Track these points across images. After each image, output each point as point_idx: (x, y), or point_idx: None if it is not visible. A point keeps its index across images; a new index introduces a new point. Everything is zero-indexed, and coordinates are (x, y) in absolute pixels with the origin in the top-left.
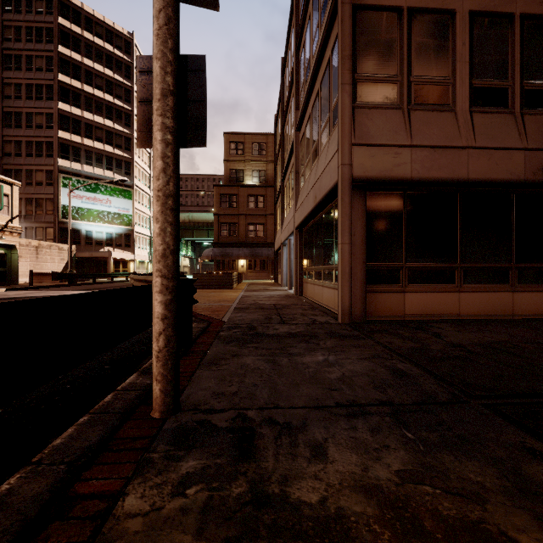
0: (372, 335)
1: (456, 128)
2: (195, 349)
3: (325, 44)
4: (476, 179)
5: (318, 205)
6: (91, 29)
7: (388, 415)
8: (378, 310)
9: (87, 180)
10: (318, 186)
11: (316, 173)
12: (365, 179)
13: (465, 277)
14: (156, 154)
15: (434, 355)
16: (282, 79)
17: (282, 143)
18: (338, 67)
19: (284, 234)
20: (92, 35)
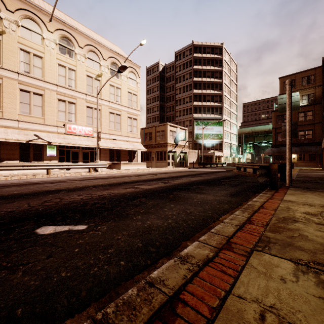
0: None
1: None
2: None
3: None
4: None
5: None
6: (205, 52)
7: None
8: None
9: (204, 120)
10: None
11: None
12: None
13: None
14: (287, 142)
15: None
16: None
17: None
18: None
19: None
20: (205, 54)
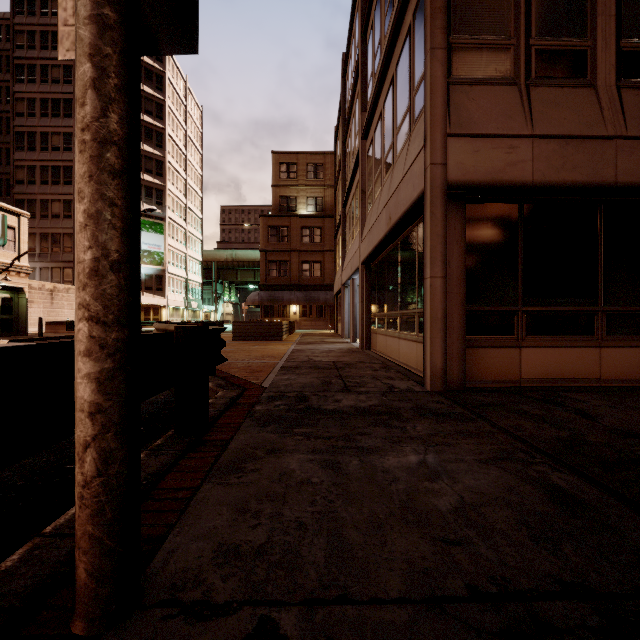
0: (484, 413)
1: (598, 110)
2: (212, 436)
3: (403, 9)
4: (628, 183)
5: (394, 229)
6: None
7: (600, 637)
8: (483, 373)
9: None
10: (394, 202)
11: (390, 187)
12: (465, 184)
13: (609, 326)
14: (78, 50)
15: (603, 454)
16: (344, 80)
17: (343, 160)
18: (425, 26)
19: (346, 272)
20: None
